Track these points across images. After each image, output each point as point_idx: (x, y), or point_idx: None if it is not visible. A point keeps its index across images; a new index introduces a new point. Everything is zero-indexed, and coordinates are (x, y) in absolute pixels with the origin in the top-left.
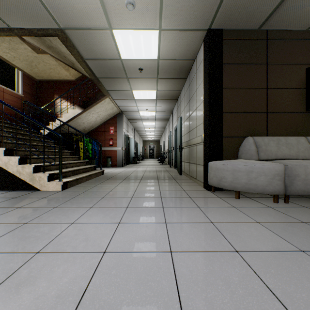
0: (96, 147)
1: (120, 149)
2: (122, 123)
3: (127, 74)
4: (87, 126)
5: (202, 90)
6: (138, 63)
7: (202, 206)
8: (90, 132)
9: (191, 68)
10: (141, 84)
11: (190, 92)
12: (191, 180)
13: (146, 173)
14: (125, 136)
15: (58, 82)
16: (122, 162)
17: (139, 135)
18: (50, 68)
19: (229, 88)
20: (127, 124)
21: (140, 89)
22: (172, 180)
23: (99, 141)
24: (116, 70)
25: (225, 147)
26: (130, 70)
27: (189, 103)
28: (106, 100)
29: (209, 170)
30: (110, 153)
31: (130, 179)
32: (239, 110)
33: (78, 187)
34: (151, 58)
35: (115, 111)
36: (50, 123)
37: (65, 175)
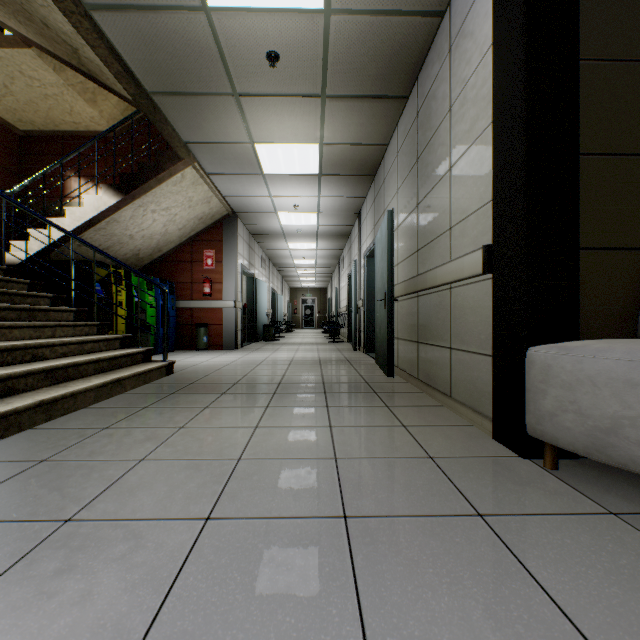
0: (169, 301)
1: (231, 306)
2: (236, 242)
3: (233, 81)
4: (144, 247)
5: (484, 90)
6: (262, 30)
7: (610, 635)
8: (156, 263)
9: (425, 55)
10: (278, 120)
11: (423, 131)
12: (428, 397)
13: (291, 370)
14: (244, 274)
15: (75, 138)
16: (235, 338)
17: (281, 275)
18: (45, 94)
19: (604, 60)
20: (249, 247)
21: (276, 138)
22: (370, 397)
23: (177, 286)
24: (197, 61)
25: (589, 286)
26: (239, 61)
27: (418, 165)
28: (186, 174)
29: (537, 379)
30: (206, 315)
31: (238, 395)
32: (639, 144)
33: (33, 437)
34: (303, 6)
35: (216, 209)
36: (20, 229)
37: (7, 389)
